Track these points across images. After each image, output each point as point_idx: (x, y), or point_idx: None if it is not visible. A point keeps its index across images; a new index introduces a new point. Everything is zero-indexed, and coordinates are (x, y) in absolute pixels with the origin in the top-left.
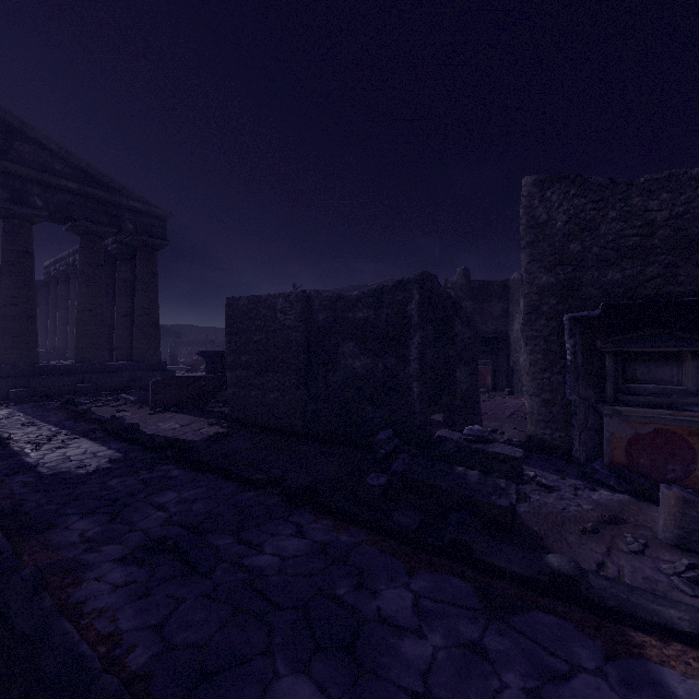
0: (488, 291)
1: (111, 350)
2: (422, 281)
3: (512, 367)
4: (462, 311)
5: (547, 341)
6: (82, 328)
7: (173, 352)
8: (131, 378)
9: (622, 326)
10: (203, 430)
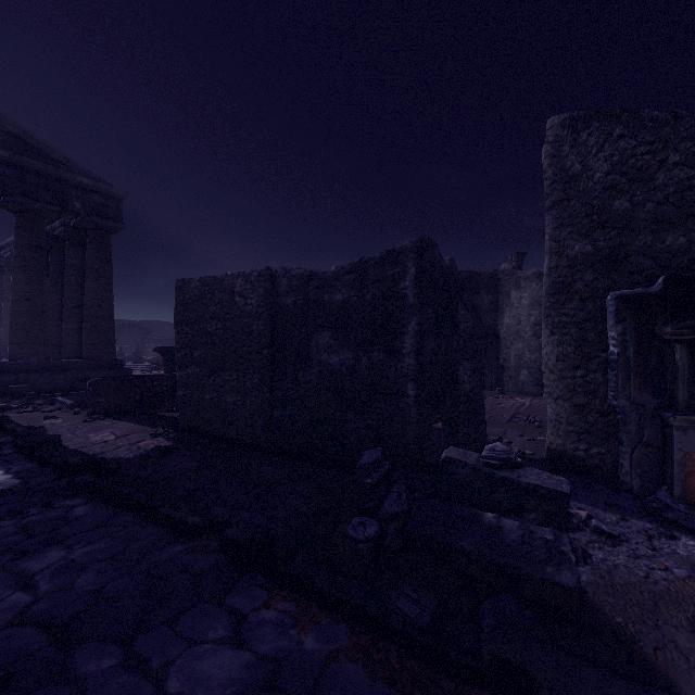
0: (476, 282)
1: (61, 346)
2: (419, 249)
3: (502, 364)
4: (465, 294)
5: (581, 328)
6: (17, 320)
7: (139, 349)
8: (79, 377)
9: (692, 305)
10: (142, 444)
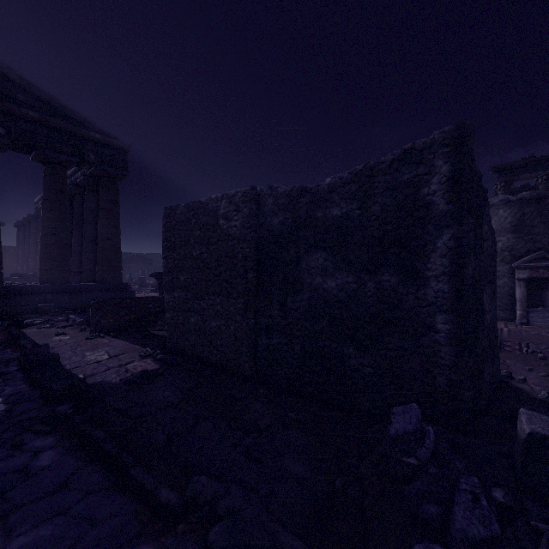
0: None
1: (82, 272)
2: (456, 139)
3: None
4: (486, 206)
5: None
6: (45, 251)
7: (143, 275)
8: (92, 298)
9: None
10: (130, 365)
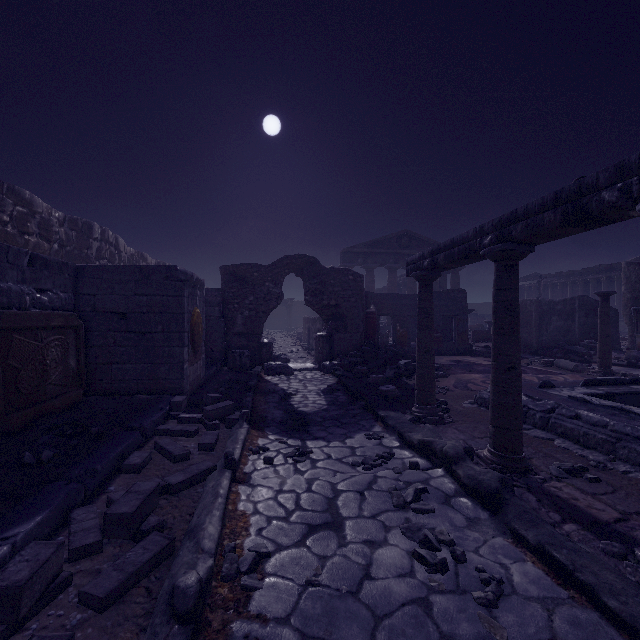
0: None
1: None
2: (578, 298)
3: None
4: None
5: (630, 316)
6: None
7: None
8: None
9: None
10: None
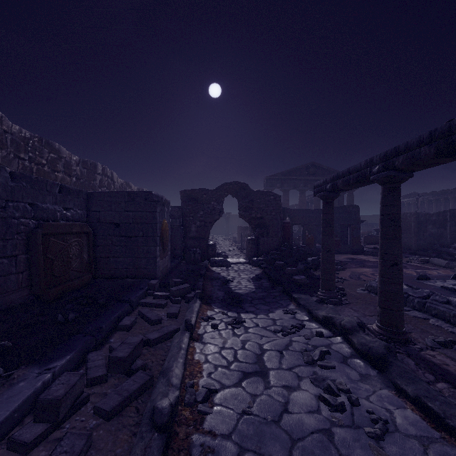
0: None
1: None
2: (450, 211)
3: None
4: None
5: None
6: None
7: None
8: None
9: None
10: None
